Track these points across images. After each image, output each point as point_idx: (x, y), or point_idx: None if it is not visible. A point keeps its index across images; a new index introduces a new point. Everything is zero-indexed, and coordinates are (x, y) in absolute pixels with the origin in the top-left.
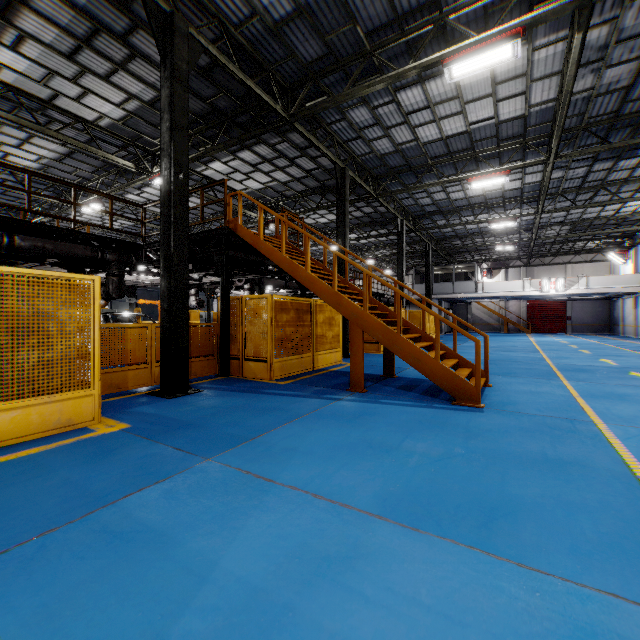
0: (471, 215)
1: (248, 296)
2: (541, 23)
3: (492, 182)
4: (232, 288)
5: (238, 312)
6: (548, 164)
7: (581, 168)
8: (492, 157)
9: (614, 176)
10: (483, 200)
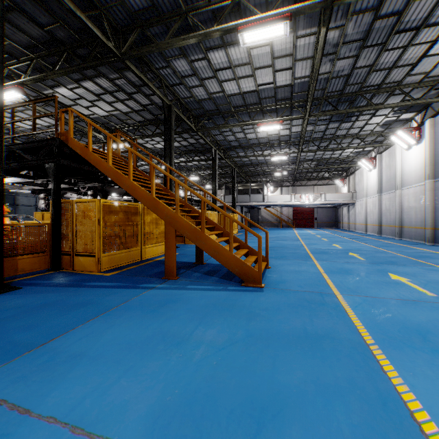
0: (260, 150)
1: (78, 200)
2: (301, 14)
3: (272, 128)
4: (81, 194)
5: (69, 213)
6: (305, 120)
7: (323, 125)
8: (272, 111)
9: (340, 133)
10: (267, 141)
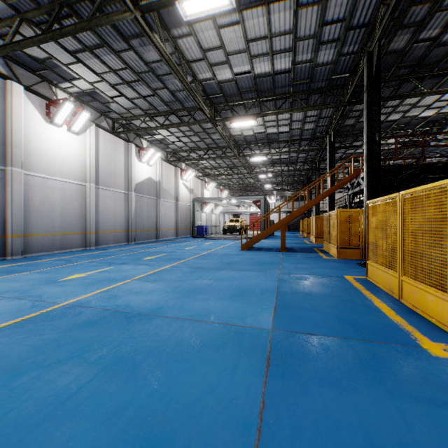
0: None
1: None
2: (225, 121)
3: (199, 1)
4: None
5: None
6: None
7: None
8: None
9: None
10: None
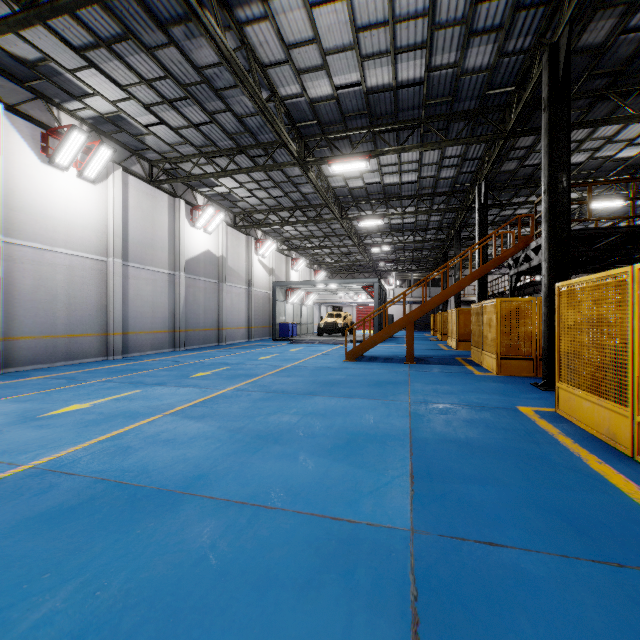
0: None
1: None
2: (321, 162)
3: None
4: None
5: None
6: None
7: None
8: None
9: None
10: None
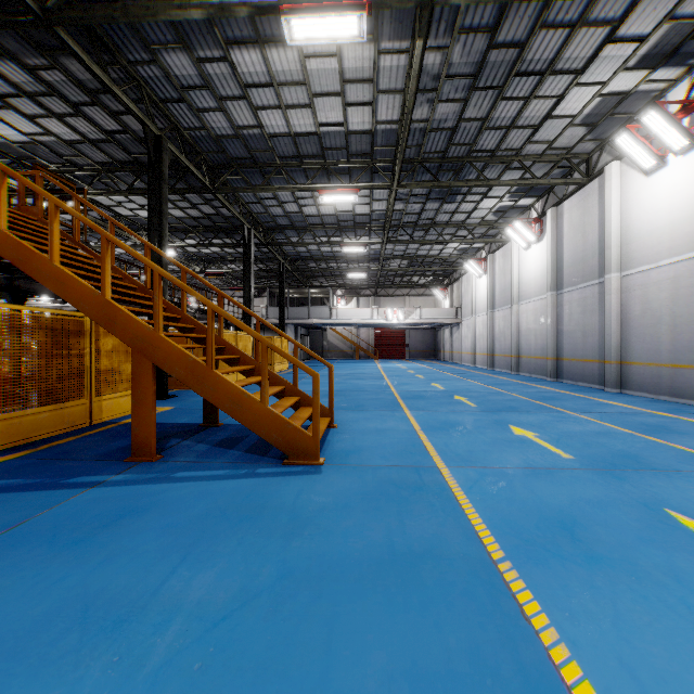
0: (325, 236)
1: None
2: (387, 7)
3: (343, 198)
4: None
5: None
6: (392, 191)
7: (417, 204)
8: (343, 173)
9: (441, 218)
10: (336, 221)
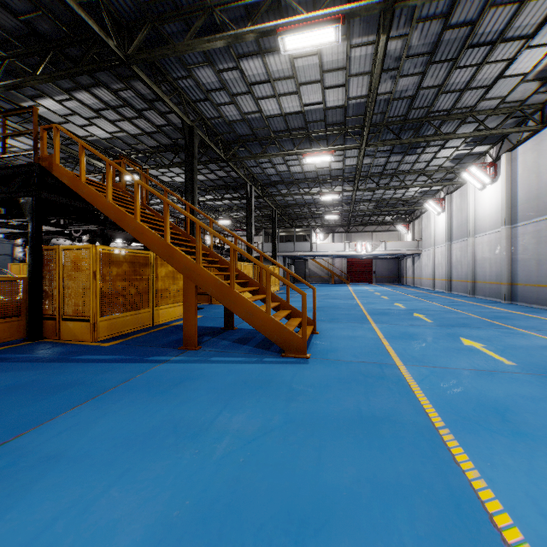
0: (307, 187)
1: (66, 246)
2: (357, 16)
3: (321, 159)
4: (75, 240)
5: (54, 264)
6: (361, 150)
7: (383, 158)
8: (322, 139)
9: (403, 167)
10: (316, 176)
